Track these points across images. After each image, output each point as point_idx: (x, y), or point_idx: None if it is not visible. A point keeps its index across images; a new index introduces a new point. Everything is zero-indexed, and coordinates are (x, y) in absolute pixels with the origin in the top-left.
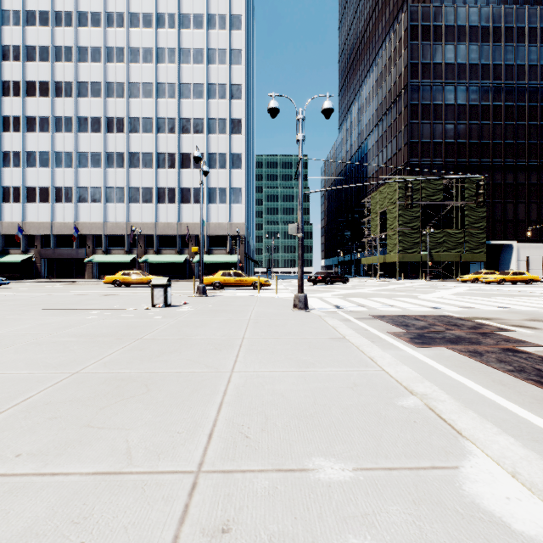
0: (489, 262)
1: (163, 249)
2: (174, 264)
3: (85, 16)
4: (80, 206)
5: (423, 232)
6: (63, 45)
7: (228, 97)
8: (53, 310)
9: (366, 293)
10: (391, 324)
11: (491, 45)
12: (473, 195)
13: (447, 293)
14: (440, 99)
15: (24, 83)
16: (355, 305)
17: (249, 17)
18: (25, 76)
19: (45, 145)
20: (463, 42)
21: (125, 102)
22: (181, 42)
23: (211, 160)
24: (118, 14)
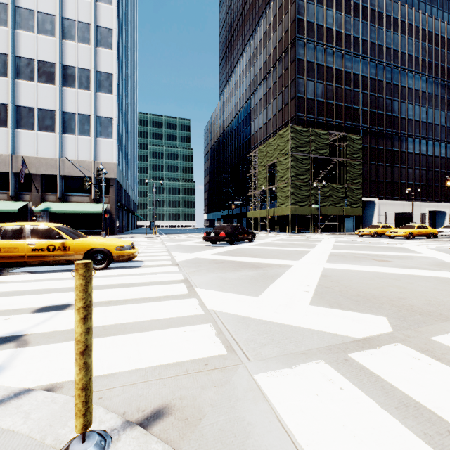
0: (356, 217)
1: None
2: (6, 214)
3: None
4: None
5: (314, 185)
6: None
7: None
8: None
9: (367, 278)
10: None
11: (361, 21)
12: (352, 153)
13: None
14: (322, 60)
15: None
16: None
17: None
18: None
19: None
20: (340, 12)
21: None
22: None
23: (67, 75)
24: None
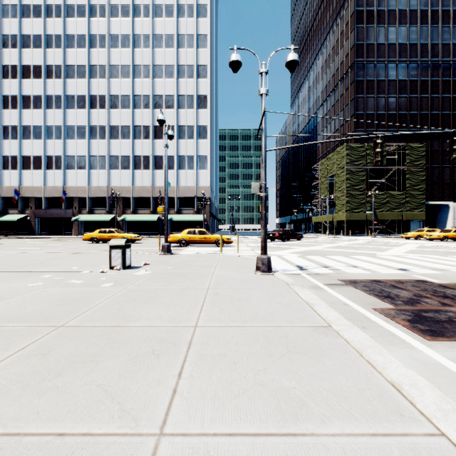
0: (427, 220)
1: (139, 209)
2: (148, 222)
3: (72, 8)
4: (68, 172)
5: (369, 194)
6: (53, 33)
7: (195, 77)
8: (5, 273)
9: (323, 251)
10: (370, 295)
11: (429, 26)
12: (413, 160)
13: (401, 250)
14: (383, 76)
15: (20, 67)
16: (318, 265)
17: (214, 8)
18: (22, 61)
19: (38, 120)
20: (404, 25)
21: (107, 82)
22: (155, 29)
23: (181, 132)
24: (100, 6)
